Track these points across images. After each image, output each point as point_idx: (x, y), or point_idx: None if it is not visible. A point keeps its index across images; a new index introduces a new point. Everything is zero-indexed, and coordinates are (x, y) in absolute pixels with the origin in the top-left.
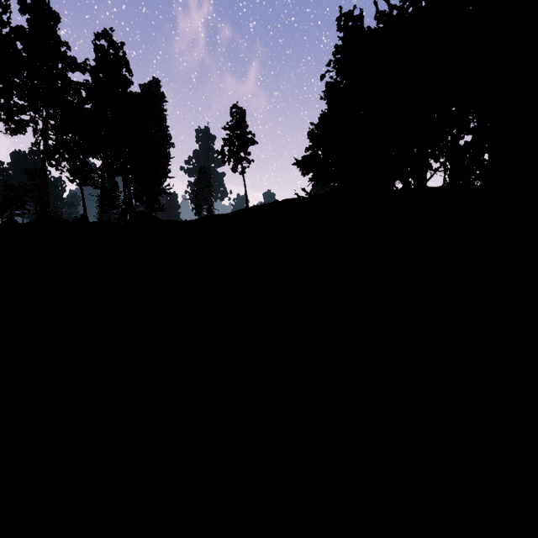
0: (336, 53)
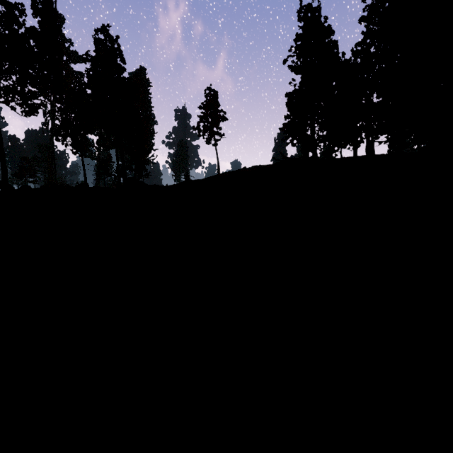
0: (297, 40)
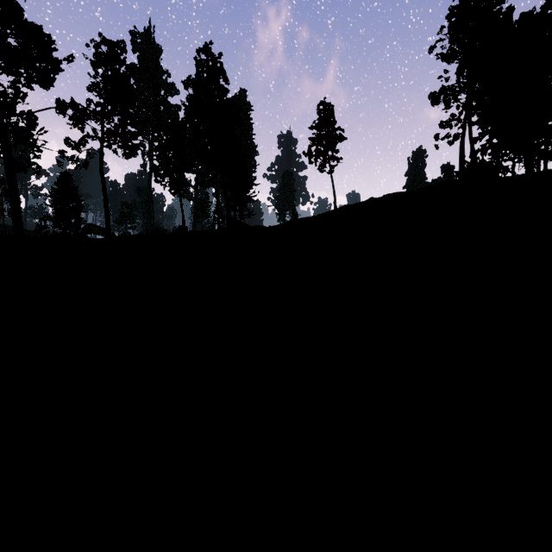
0: (450, 16)
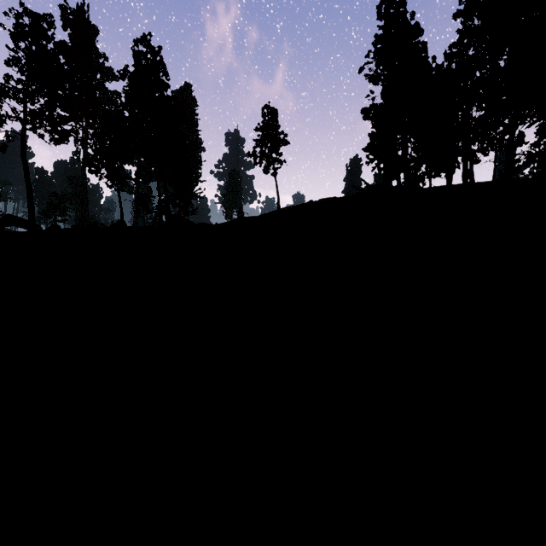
0: (376, 43)
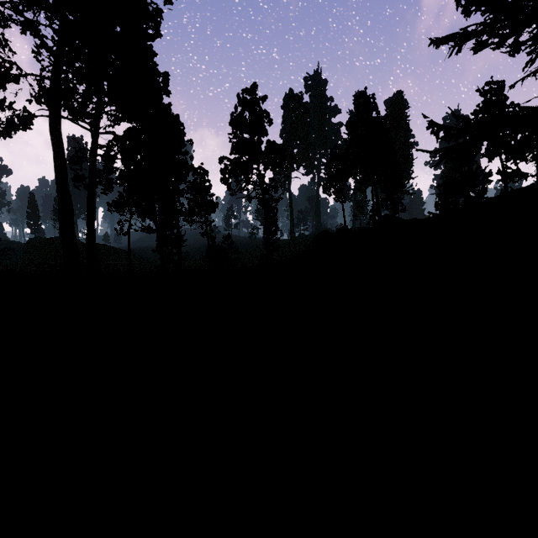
0: None
